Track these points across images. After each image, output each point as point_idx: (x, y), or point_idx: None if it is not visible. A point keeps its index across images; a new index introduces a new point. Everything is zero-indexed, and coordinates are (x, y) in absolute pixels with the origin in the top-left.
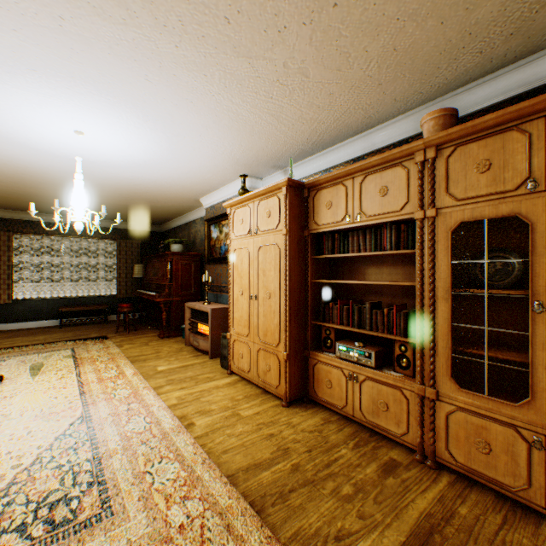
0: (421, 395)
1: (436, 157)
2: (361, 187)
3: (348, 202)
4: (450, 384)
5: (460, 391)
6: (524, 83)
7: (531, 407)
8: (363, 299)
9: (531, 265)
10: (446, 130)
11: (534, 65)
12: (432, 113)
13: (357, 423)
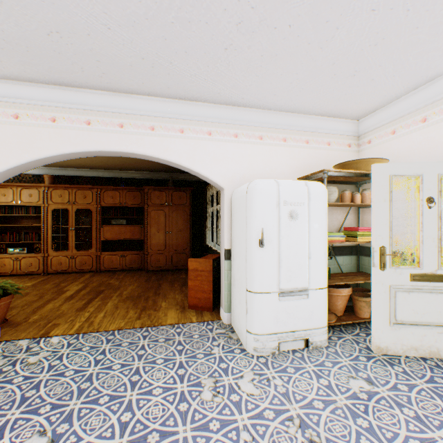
0: (44, 256)
1: (49, 190)
2: (21, 192)
3: (15, 196)
4: (53, 251)
5: (55, 252)
6: (74, 174)
7: (70, 250)
8: (21, 232)
9: (70, 220)
10: (51, 185)
11: (76, 171)
12: (48, 175)
13: (19, 276)
